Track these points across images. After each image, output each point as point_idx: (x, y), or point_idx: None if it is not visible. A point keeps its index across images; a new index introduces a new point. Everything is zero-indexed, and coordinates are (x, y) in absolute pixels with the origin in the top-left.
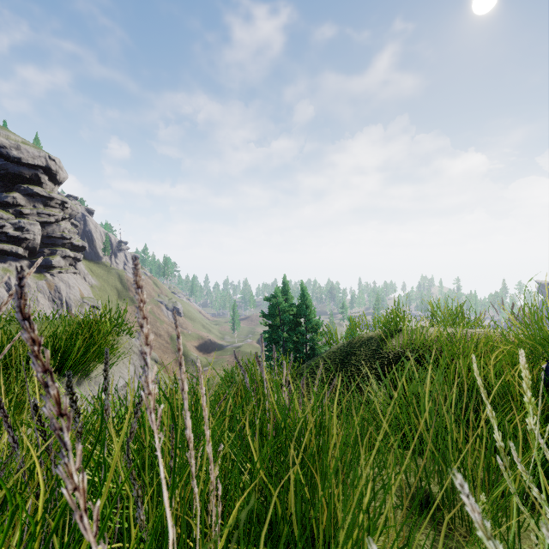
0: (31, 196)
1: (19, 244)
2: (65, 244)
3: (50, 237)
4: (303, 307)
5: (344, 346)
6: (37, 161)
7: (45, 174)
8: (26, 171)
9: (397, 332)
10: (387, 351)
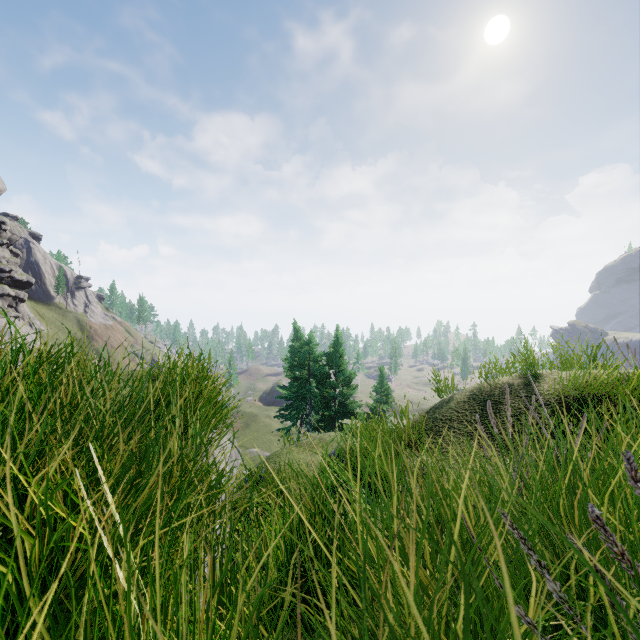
0: None
1: None
2: (2, 279)
3: None
4: (330, 356)
5: (477, 395)
6: None
7: None
8: None
9: (538, 376)
10: (548, 397)
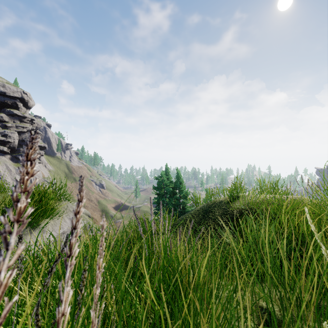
0: (12, 116)
1: (4, 145)
2: None
3: (23, 140)
4: (178, 183)
5: (204, 207)
6: (15, 94)
7: (21, 102)
8: (8, 100)
9: (238, 197)
10: (232, 209)
